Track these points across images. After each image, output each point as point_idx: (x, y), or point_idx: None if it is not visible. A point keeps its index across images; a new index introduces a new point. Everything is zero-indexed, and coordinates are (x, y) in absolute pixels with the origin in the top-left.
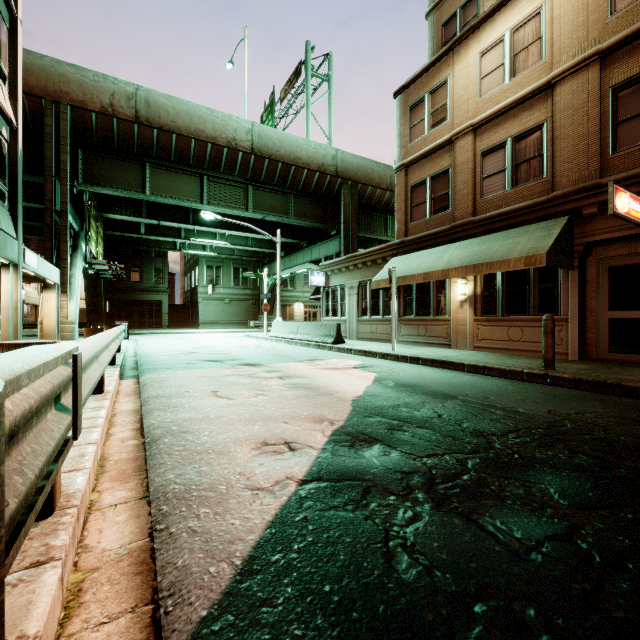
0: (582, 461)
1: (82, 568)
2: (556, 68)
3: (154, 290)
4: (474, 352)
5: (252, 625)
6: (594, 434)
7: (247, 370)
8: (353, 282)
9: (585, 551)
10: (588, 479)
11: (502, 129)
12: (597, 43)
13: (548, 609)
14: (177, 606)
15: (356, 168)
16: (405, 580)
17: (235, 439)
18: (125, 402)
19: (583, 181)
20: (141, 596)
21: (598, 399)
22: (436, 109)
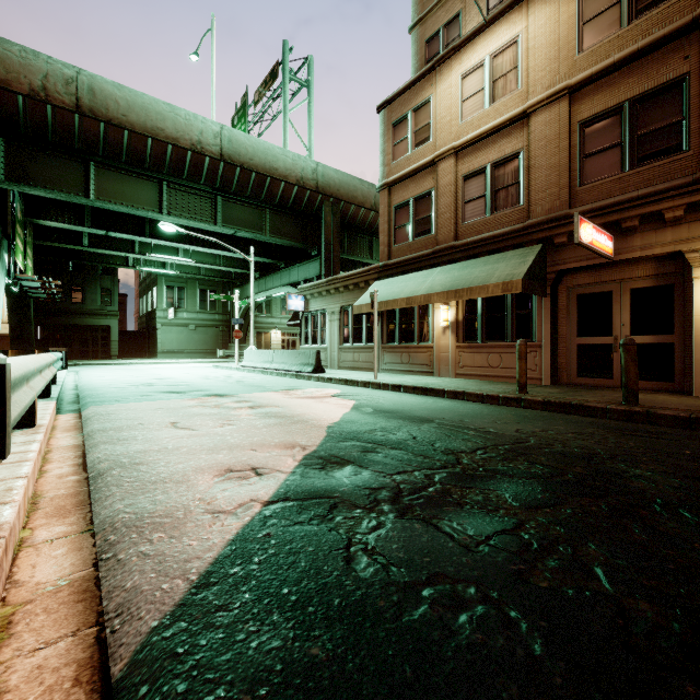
0: (538, 470)
1: (12, 602)
2: (531, 98)
3: (100, 313)
4: (456, 379)
5: (206, 628)
6: (553, 448)
7: (213, 401)
8: (334, 307)
9: (526, 540)
10: (540, 484)
11: (482, 154)
12: (567, 78)
13: (487, 587)
14: (125, 623)
15: (338, 184)
16: (362, 577)
17: (196, 468)
18: (63, 438)
19: (555, 211)
20: (84, 621)
21: (562, 418)
22: (419, 128)
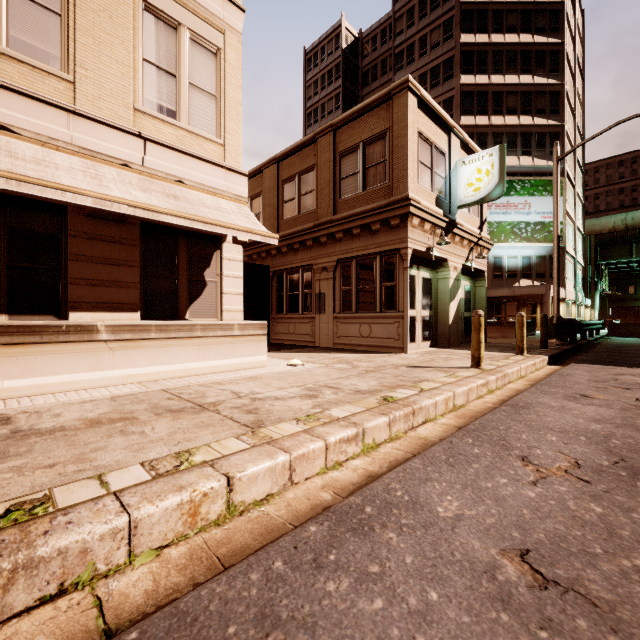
0: None
1: None
2: None
3: None
4: None
5: None
6: None
7: None
8: None
9: None
10: None
11: None
12: None
13: None
14: None
15: None
16: None
17: None
18: None
19: None
20: None
21: None
22: None
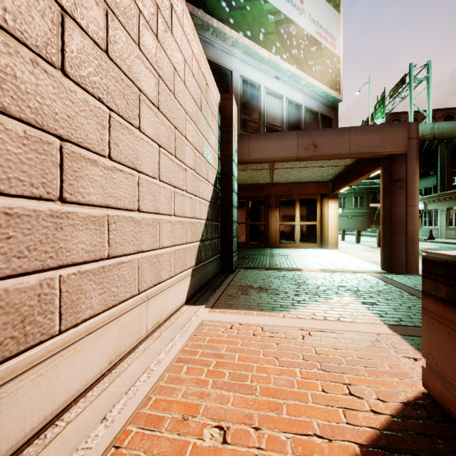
0: None
1: None
2: None
3: None
4: None
5: None
6: None
7: None
8: (443, 208)
9: None
10: None
11: None
12: None
13: None
14: None
15: (451, 130)
16: None
17: None
18: None
19: None
20: None
21: None
22: None
